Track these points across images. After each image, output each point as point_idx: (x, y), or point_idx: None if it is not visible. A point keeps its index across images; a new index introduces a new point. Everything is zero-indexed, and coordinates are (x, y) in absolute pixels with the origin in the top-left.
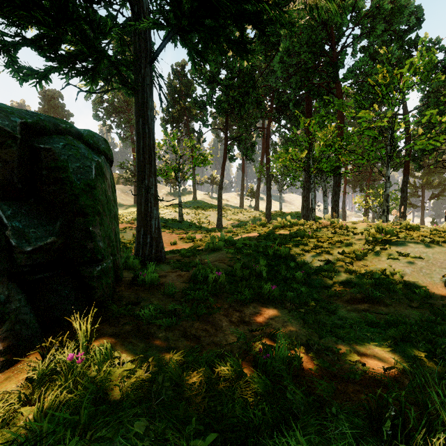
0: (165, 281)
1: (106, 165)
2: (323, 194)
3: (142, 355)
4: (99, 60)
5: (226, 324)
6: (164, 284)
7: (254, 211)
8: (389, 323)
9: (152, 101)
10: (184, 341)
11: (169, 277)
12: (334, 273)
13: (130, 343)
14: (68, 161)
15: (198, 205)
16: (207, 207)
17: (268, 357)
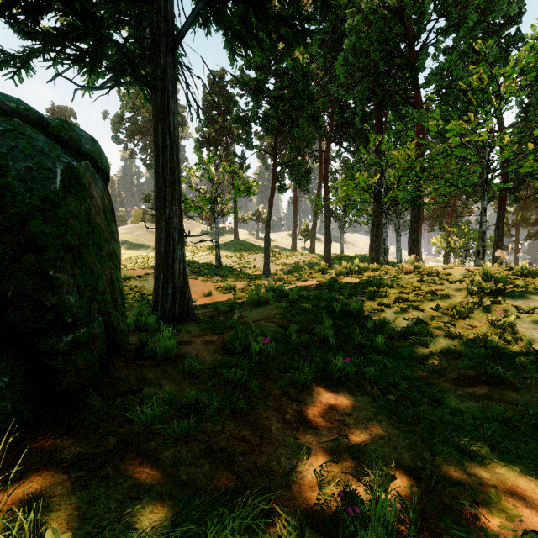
0: (187, 350)
1: (94, 177)
2: (396, 232)
3: (106, 533)
4: (100, 42)
5: (278, 426)
6: (184, 356)
7: (309, 254)
8: (532, 422)
9: (175, 102)
10: (205, 466)
11: (194, 344)
12: (429, 338)
13: (104, 481)
14: (9, 157)
15: (240, 247)
16: (251, 249)
17: (357, 511)
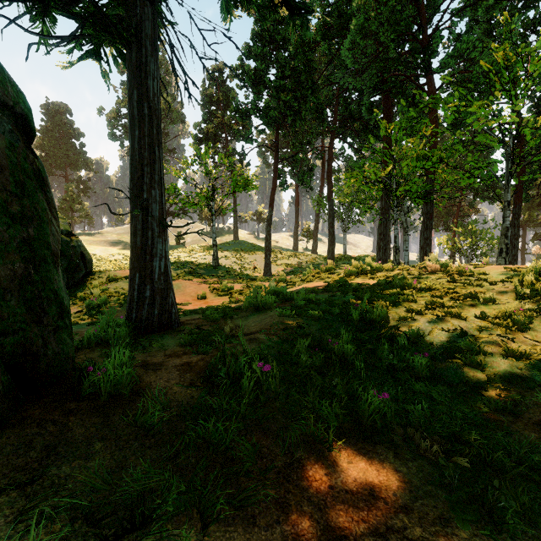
0: (150, 382)
1: None
2: (404, 231)
3: None
4: None
5: None
6: (144, 392)
7: (311, 254)
8: None
9: (155, 63)
10: None
11: (164, 370)
12: (484, 357)
13: None
14: None
15: (240, 247)
16: (251, 249)
17: None
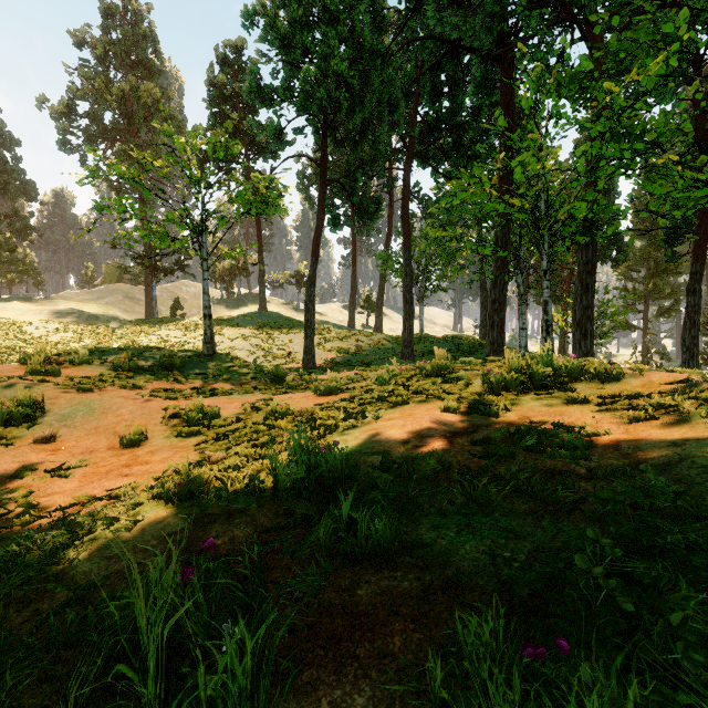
0: None
1: None
2: (520, 299)
3: None
4: None
5: None
6: None
7: (376, 334)
8: None
9: None
10: None
11: None
12: None
13: None
14: None
15: (268, 322)
16: (286, 325)
17: None
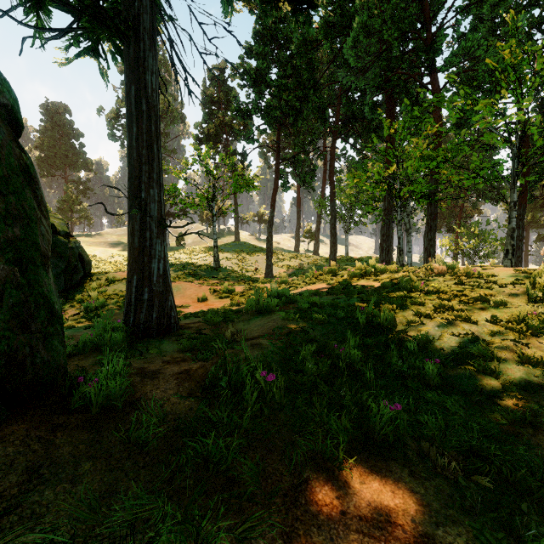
0: (146, 392)
1: None
2: (407, 232)
3: None
4: None
5: None
6: (139, 404)
7: (313, 256)
8: None
9: (154, 58)
10: None
11: (162, 379)
12: (498, 364)
13: None
14: None
15: (241, 249)
16: (253, 250)
17: None
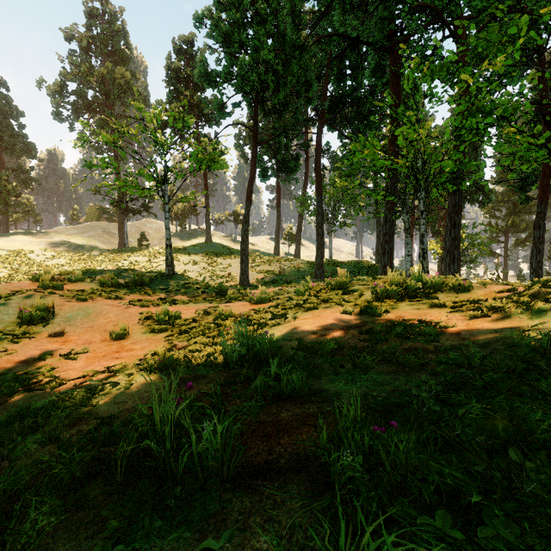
0: None
1: None
2: (406, 232)
3: None
4: None
5: None
6: None
7: (296, 259)
8: None
9: None
10: None
11: None
12: None
13: None
14: None
15: (213, 251)
16: (226, 253)
17: None
